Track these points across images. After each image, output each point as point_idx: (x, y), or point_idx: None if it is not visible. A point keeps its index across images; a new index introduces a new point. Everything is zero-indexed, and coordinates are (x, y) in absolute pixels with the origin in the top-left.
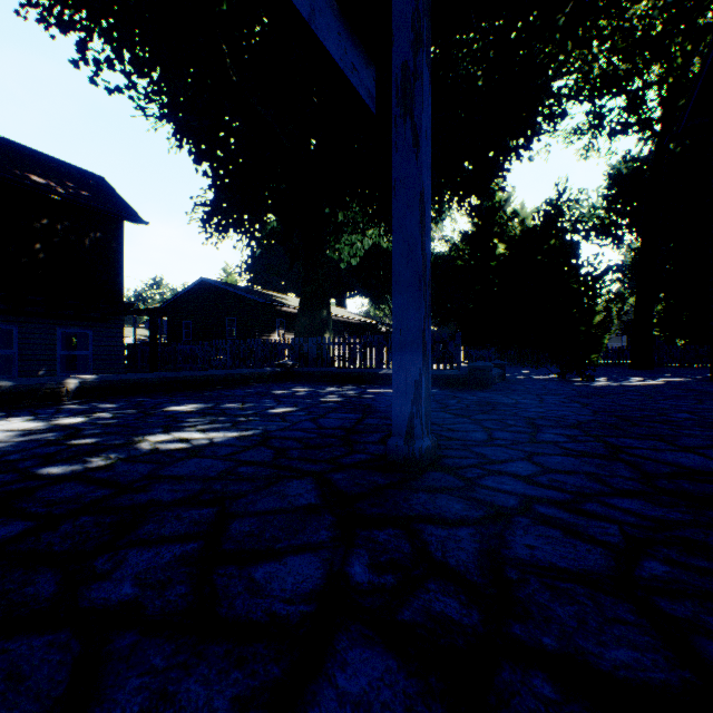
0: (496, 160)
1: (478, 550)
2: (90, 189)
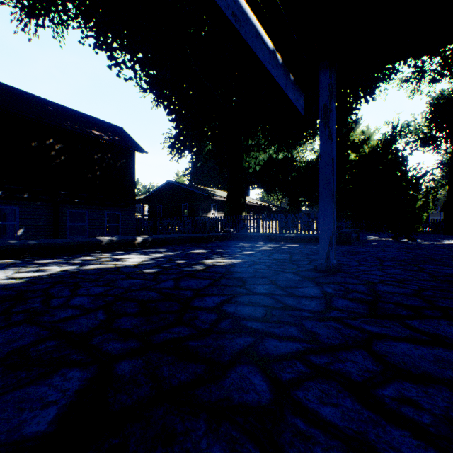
0: (351, 104)
1: (366, 289)
2: (119, 136)
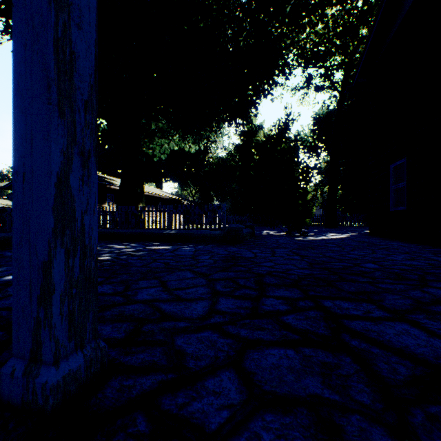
0: (251, 96)
1: None
2: None
